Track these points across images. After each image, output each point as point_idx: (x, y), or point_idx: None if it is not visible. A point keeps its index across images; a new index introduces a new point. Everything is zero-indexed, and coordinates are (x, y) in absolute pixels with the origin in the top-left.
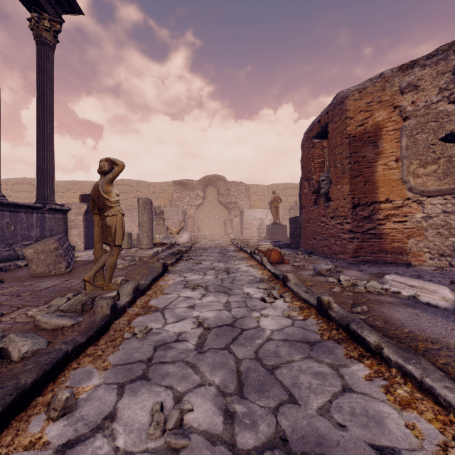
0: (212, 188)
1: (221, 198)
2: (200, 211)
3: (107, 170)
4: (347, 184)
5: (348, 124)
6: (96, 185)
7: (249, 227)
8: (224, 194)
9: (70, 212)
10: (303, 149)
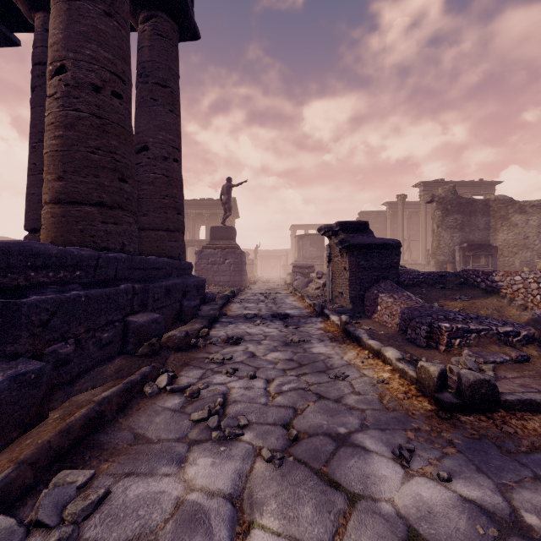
0: None
1: None
2: None
3: None
4: None
5: None
6: None
7: None
8: None
9: None
10: None
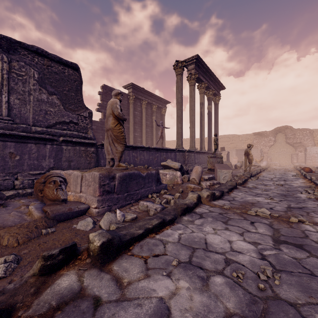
0: (281, 134)
1: (288, 140)
2: (272, 149)
3: (249, 147)
4: None
5: None
6: (246, 150)
7: (311, 158)
8: (290, 137)
9: (222, 154)
10: None
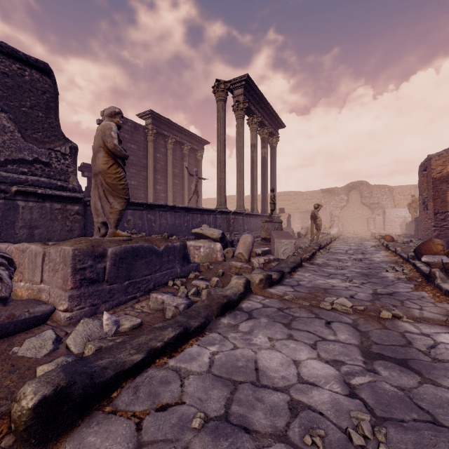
0: (355, 192)
1: (363, 200)
2: (344, 211)
3: (317, 207)
4: (431, 202)
5: (432, 172)
6: (313, 212)
7: (391, 224)
8: (366, 196)
9: (281, 217)
10: (418, 176)
